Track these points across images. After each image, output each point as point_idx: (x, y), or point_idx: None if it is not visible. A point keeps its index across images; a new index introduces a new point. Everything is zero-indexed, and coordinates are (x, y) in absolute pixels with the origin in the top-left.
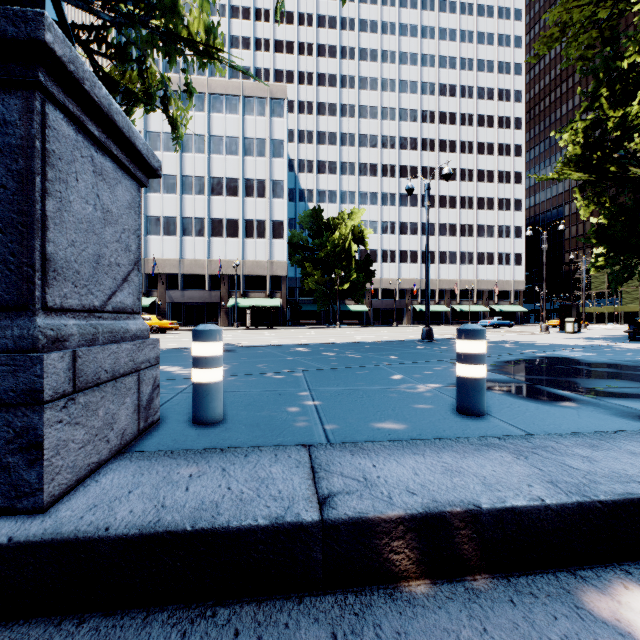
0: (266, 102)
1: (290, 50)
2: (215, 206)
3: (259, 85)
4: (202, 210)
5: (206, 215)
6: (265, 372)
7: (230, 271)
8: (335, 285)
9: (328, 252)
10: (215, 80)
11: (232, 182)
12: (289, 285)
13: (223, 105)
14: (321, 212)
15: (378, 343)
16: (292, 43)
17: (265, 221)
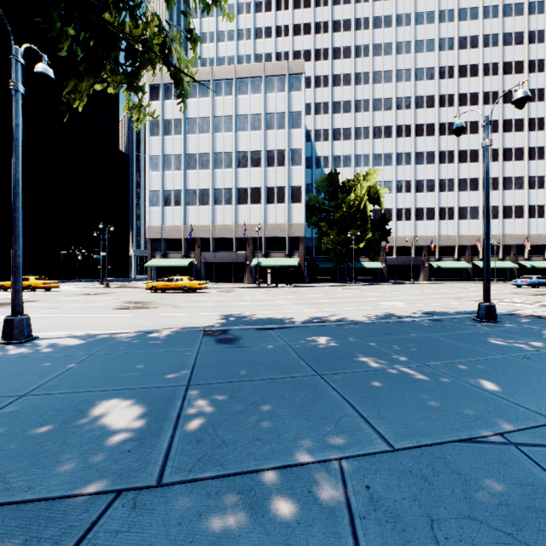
0: (285, 79)
1: (307, 31)
2: (241, 177)
3: (279, 64)
4: (230, 181)
5: (233, 185)
6: (261, 464)
7: (253, 234)
8: (350, 244)
9: (343, 213)
10: (241, 66)
11: (255, 154)
12: (306, 245)
13: (248, 87)
14: (336, 176)
15: (422, 325)
16: (309, 24)
17: (284, 187)
